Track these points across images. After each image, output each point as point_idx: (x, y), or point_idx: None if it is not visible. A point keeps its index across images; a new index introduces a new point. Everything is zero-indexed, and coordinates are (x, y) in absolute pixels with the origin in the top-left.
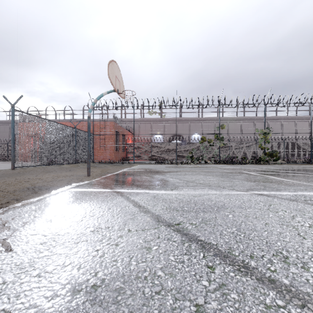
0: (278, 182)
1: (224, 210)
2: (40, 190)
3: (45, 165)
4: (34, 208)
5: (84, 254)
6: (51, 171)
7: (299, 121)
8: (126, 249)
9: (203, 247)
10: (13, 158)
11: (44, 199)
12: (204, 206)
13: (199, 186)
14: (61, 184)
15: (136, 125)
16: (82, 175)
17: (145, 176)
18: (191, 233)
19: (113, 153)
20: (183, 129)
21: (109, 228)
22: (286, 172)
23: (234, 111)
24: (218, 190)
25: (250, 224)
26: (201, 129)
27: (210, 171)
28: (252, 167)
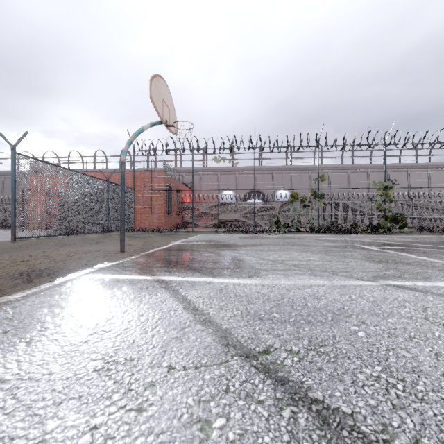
0: (419, 263)
1: (345, 319)
2: (39, 277)
3: (62, 235)
4: (13, 313)
5: (63, 440)
6: (68, 244)
7: (433, 171)
8: (157, 427)
9: (325, 422)
10: (14, 225)
11: (36, 294)
12: (309, 311)
13: (293, 270)
14: (76, 265)
15: (197, 177)
16: (112, 251)
17: (208, 253)
18: (294, 377)
19: (163, 217)
20: (264, 183)
21: (132, 361)
22: (423, 246)
23: (339, 157)
24: (325, 277)
25: (406, 355)
26: (290, 183)
27: (306, 244)
28: (368, 238)
